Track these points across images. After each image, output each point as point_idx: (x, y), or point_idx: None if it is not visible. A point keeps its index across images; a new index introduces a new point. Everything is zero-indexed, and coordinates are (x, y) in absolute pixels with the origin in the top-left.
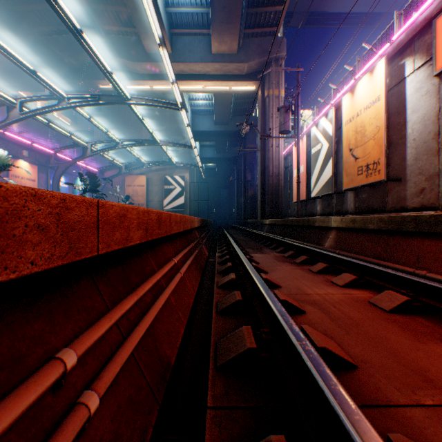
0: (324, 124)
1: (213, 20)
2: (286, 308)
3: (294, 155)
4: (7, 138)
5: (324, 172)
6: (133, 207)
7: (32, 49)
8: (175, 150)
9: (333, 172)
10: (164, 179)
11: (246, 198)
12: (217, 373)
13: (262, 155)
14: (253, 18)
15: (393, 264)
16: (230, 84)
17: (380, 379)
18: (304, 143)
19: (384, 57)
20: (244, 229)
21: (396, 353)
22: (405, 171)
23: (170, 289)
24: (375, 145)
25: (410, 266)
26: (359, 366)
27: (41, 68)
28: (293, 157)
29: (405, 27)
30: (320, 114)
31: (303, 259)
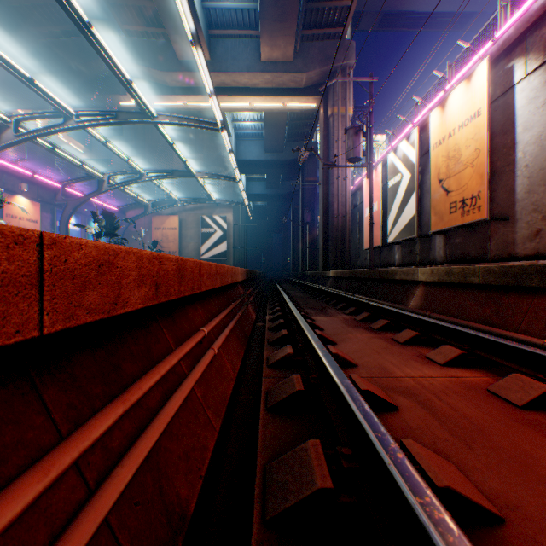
0: (404, 149)
1: (262, 17)
2: (369, 402)
3: (365, 190)
4: (1, 167)
5: (404, 210)
6: (129, 250)
7: (33, 55)
8: (215, 184)
9: (416, 210)
10: (201, 220)
11: (305, 244)
12: (265, 534)
13: (325, 189)
14: (313, 15)
15: (510, 332)
16: (284, 100)
17: None
18: (378, 174)
19: (486, 58)
20: (301, 283)
21: None
22: (513, 208)
23: (192, 379)
24: (474, 174)
25: (535, 336)
26: (506, 518)
27: (45, 79)
28: (365, 191)
29: (514, 19)
30: (399, 137)
31: (383, 324)
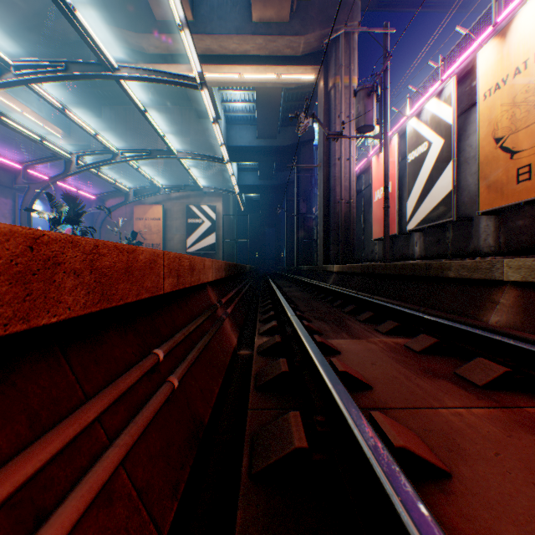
0: (434, 109)
1: None
2: None
3: (375, 170)
4: None
5: (434, 187)
6: None
7: None
8: (202, 171)
9: (454, 185)
10: (188, 210)
11: (300, 237)
12: None
13: (325, 172)
14: None
15: None
16: (278, 71)
17: None
18: (393, 147)
19: None
20: (298, 279)
21: None
22: None
23: None
24: None
25: None
26: None
27: (2, 42)
28: (373, 172)
29: None
30: (420, 102)
31: (496, 374)
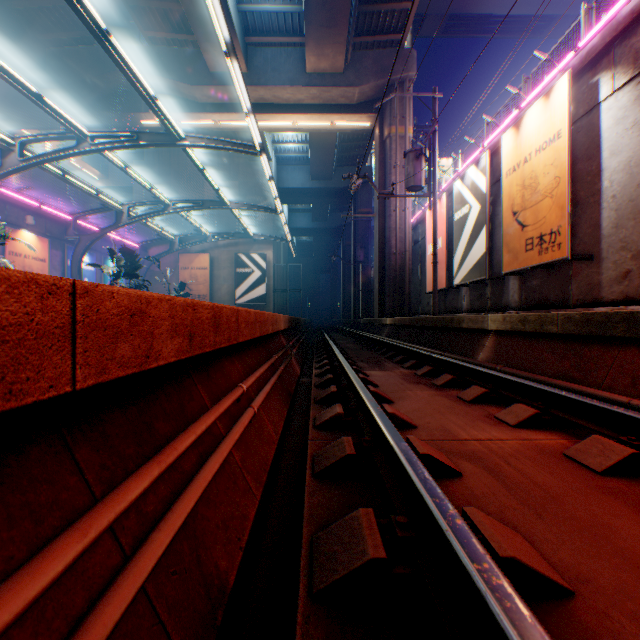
0: (473, 176)
1: (307, 22)
2: (429, 467)
3: (428, 223)
4: (3, 197)
5: (473, 247)
6: (162, 297)
7: (41, 66)
8: (252, 217)
9: (487, 247)
10: (237, 258)
11: (357, 287)
12: (312, 608)
13: (381, 222)
14: (367, 20)
15: (592, 389)
16: (333, 119)
17: (623, 623)
18: (443, 204)
19: (567, 72)
20: (353, 332)
21: (636, 562)
22: (599, 245)
23: (231, 441)
24: (553, 205)
25: (621, 393)
26: (576, 591)
27: (54, 94)
28: (427, 225)
29: (599, 26)
30: (467, 162)
31: (447, 379)
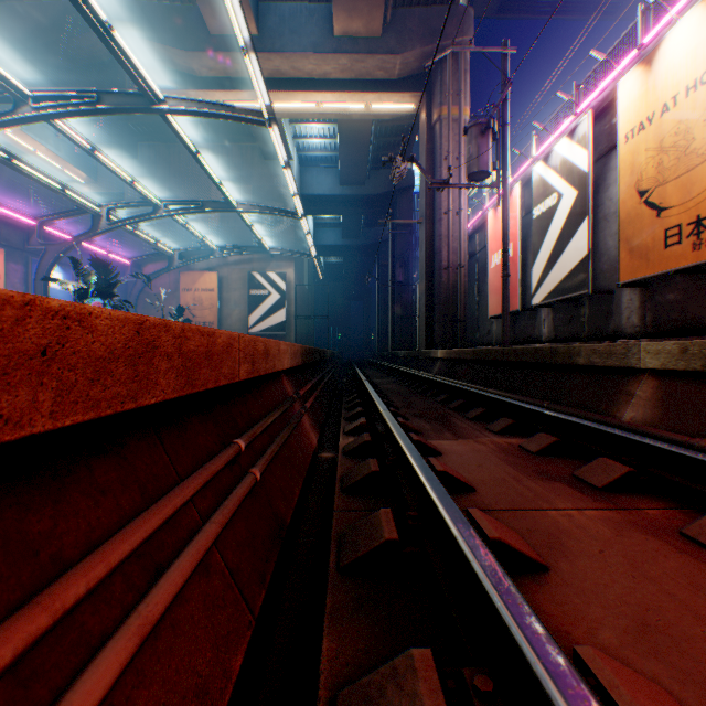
0: (565, 152)
1: None
2: None
3: (491, 227)
4: None
5: (565, 251)
6: None
7: None
8: (269, 228)
9: (590, 248)
10: (250, 278)
11: (396, 313)
12: None
13: (428, 229)
14: None
15: None
16: (368, 99)
17: None
18: (514, 199)
19: None
20: (393, 368)
21: None
22: None
23: None
24: None
25: None
26: None
27: (11, 63)
28: (490, 230)
29: None
30: (549, 141)
31: (617, 474)
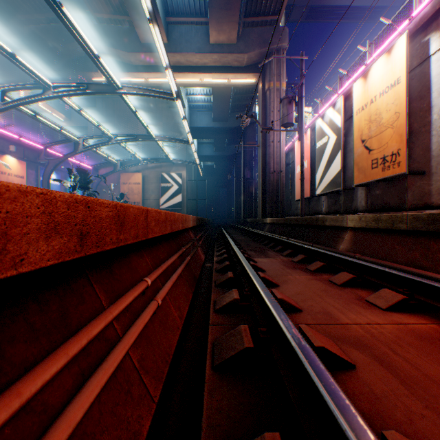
0: (331, 115)
1: (210, 6)
2: (324, 360)
3: (297, 150)
4: None
5: (331, 167)
6: (26, 189)
7: (20, 38)
8: (172, 147)
9: (341, 166)
10: (161, 176)
11: (246, 196)
12: None
13: (263, 150)
14: (253, 5)
15: None
16: (229, 77)
17: None
18: (308, 137)
19: (405, 33)
20: (243, 228)
21: None
22: (429, 163)
23: (123, 348)
24: (394, 134)
25: None
26: None
27: (30, 58)
28: (296, 152)
29: None
30: (326, 106)
31: (319, 266)
